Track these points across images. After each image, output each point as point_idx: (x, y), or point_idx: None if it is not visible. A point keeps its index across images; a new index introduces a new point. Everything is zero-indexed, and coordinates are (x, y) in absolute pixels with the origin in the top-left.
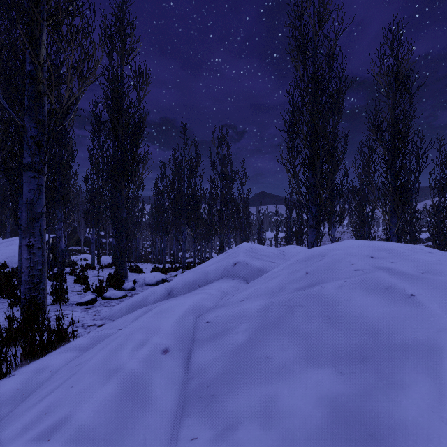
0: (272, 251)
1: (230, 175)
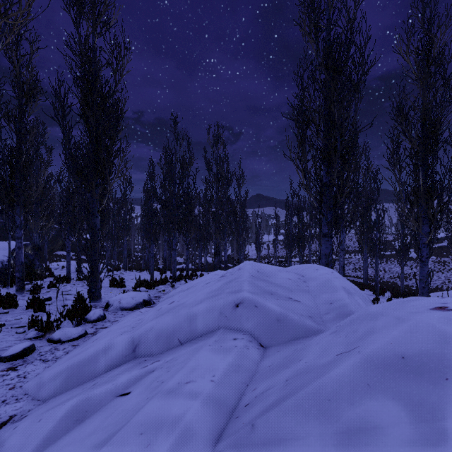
0: (288, 276)
1: (226, 175)
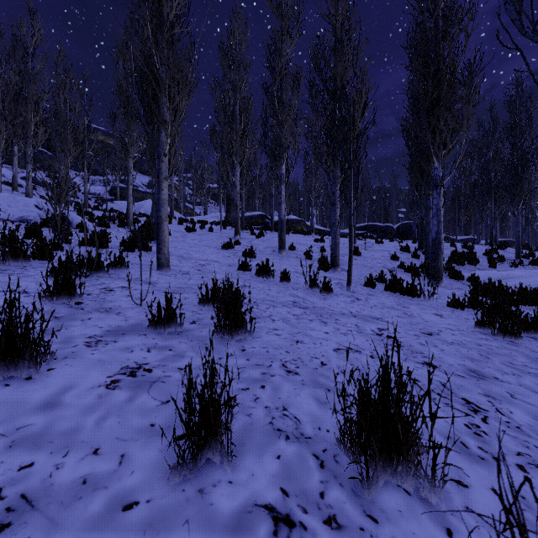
0: None
1: None
